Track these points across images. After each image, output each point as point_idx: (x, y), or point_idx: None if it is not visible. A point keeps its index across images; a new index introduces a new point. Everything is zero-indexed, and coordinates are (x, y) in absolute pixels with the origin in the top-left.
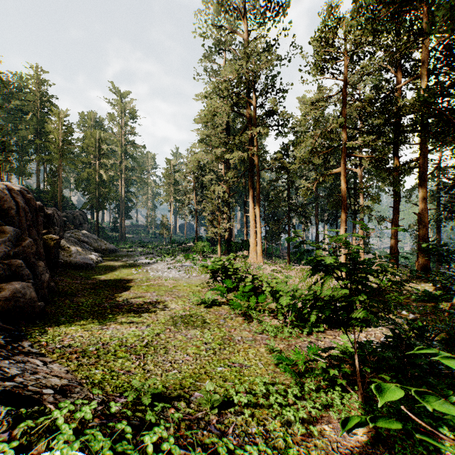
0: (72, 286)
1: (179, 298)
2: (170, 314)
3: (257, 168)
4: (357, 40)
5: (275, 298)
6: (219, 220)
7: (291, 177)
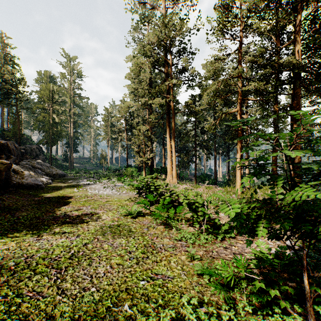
0: (19, 202)
1: (110, 210)
2: (101, 225)
3: (173, 111)
4: (251, 7)
5: (191, 208)
6: (144, 152)
7: (198, 119)
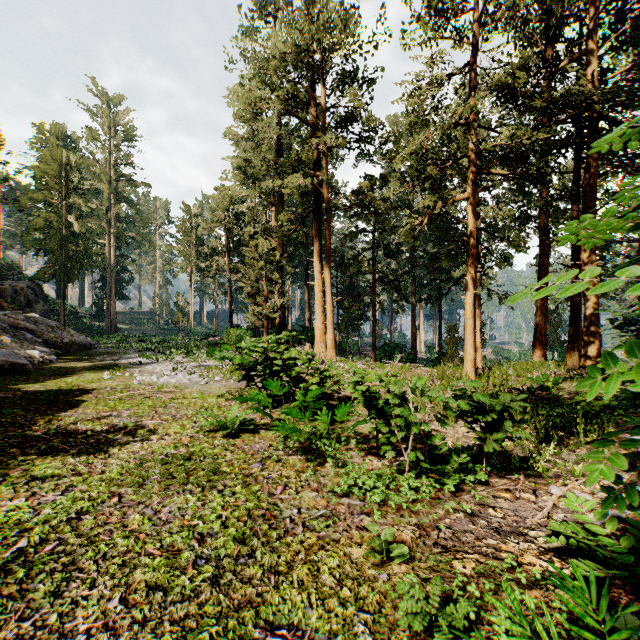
0: None
1: (175, 420)
2: (142, 456)
3: (327, 206)
4: None
5: (374, 410)
6: (265, 295)
7: (380, 223)
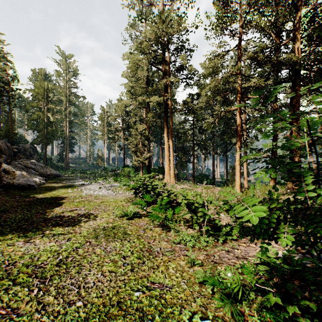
0: (8, 204)
1: (105, 211)
2: (94, 227)
3: (171, 110)
4: (251, 2)
5: (191, 209)
6: (141, 151)
7: (196, 117)
